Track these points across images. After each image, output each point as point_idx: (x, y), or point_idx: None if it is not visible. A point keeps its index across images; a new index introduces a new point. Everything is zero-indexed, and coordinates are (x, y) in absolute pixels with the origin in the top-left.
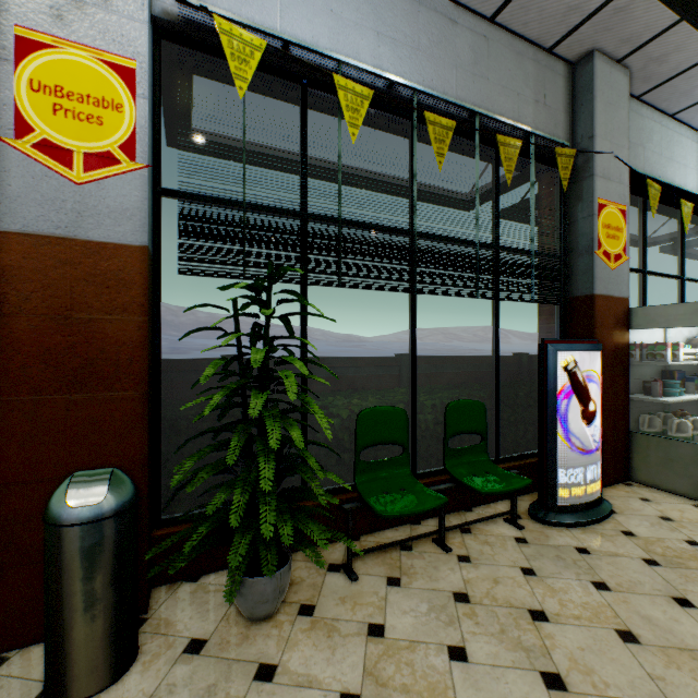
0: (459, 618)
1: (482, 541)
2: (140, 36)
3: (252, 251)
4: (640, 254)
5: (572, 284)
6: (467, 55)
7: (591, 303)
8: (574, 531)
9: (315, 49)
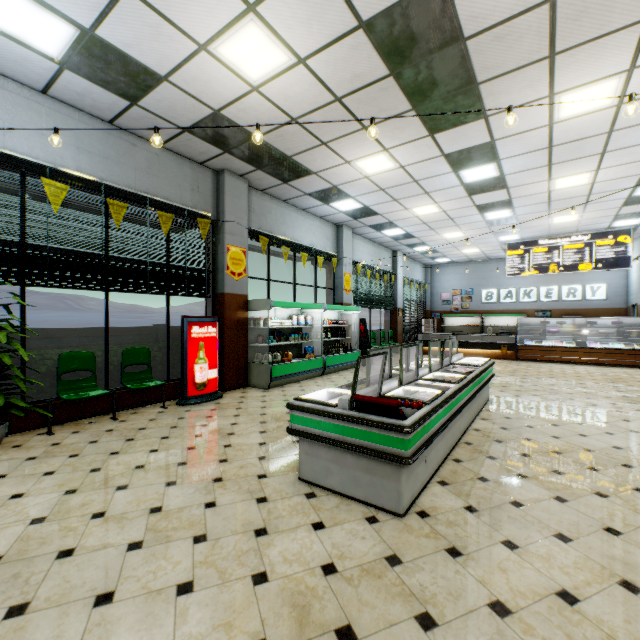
0: (103, 435)
1: (140, 415)
2: None
3: None
4: (268, 271)
5: (217, 286)
6: (144, 163)
7: (224, 297)
8: (193, 406)
9: (30, 159)
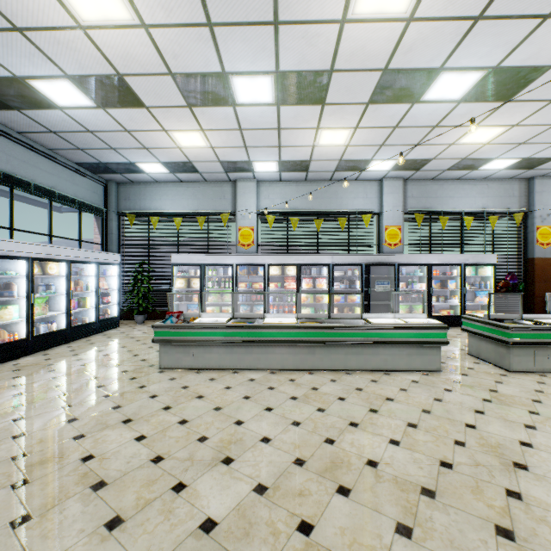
0: None
1: None
2: None
3: None
4: None
5: None
6: None
7: None
8: None
9: None
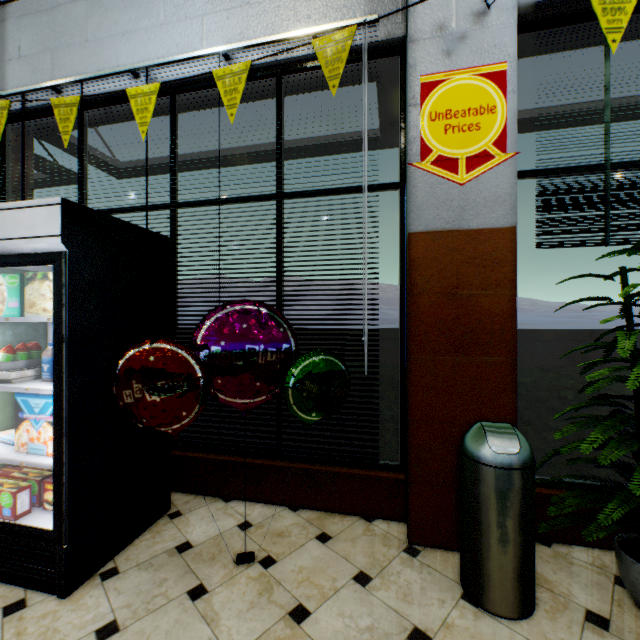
0: None
1: None
2: (509, 39)
3: (616, 214)
4: None
5: None
6: None
7: None
8: None
9: None
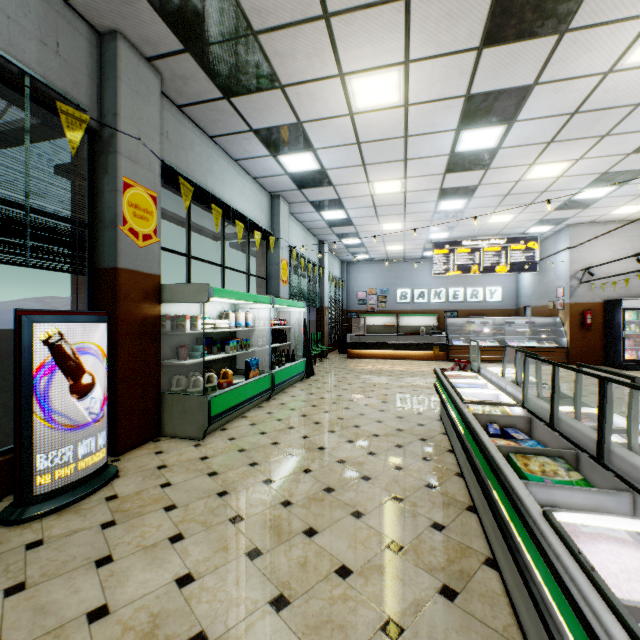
0: None
1: None
2: None
3: None
4: (187, 241)
5: (101, 255)
6: None
7: (116, 276)
8: (47, 520)
9: None
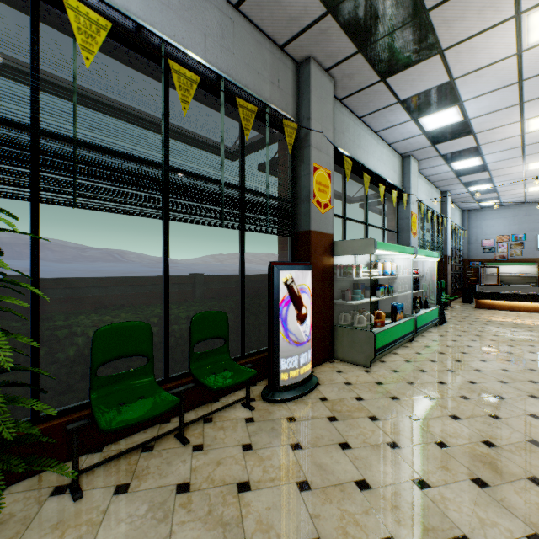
0: (174, 511)
1: (219, 427)
2: None
3: None
4: (343, 206)
5: (298, 222)
6: (215, 28)
7: (309, 236)
8: (289, 404)
9: None
